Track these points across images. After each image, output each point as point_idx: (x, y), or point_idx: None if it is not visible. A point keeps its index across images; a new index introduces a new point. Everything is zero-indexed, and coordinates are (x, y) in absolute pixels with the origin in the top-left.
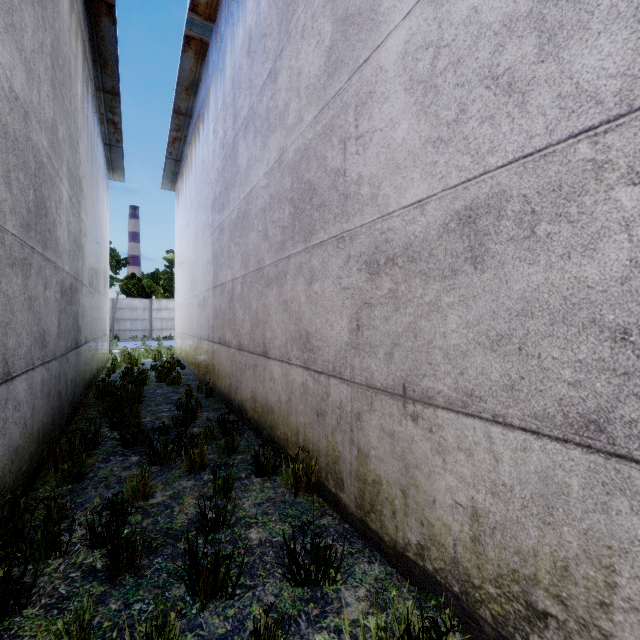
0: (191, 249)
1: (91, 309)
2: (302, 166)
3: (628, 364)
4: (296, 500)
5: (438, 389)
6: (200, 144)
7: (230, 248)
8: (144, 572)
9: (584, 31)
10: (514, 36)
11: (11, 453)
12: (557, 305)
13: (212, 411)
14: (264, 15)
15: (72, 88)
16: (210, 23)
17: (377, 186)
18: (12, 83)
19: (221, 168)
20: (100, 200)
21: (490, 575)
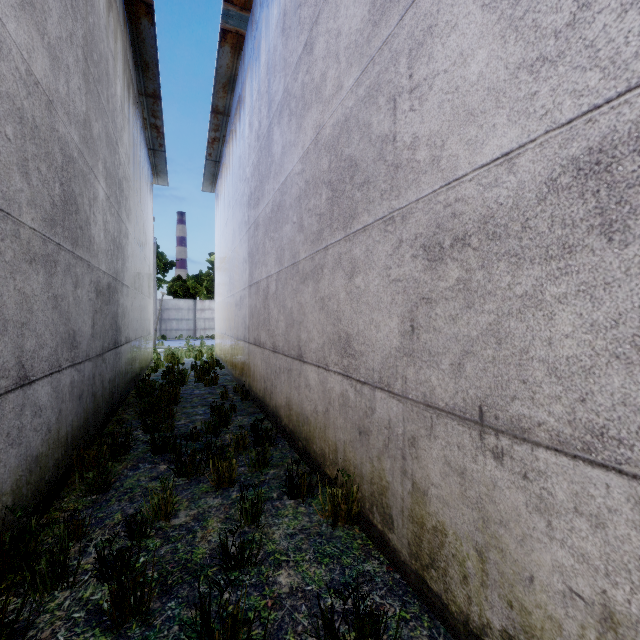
0: (229, 249)
1: (133, 309)
2: (341, 141)
3: None
4: (334, 533)
5: (538, 419)
6: (237, 141)
7: (265, 244)
8: (152, 622)
9: None
10: None
11: (29, 463)
12: None
13: (246, 415)
14: None
15: (110, 87)
16: (245, 13)
17: (439, 146)
18: (31, 66)
19: (256, 161)
20: (144, 203)
21: None
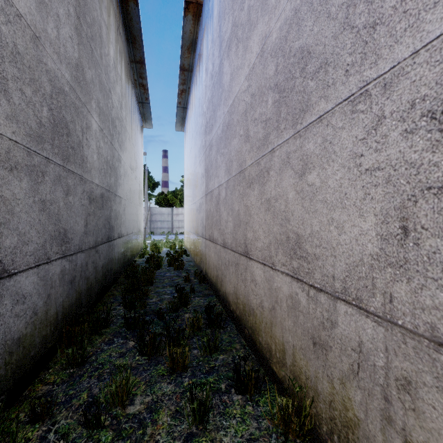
0: (192, 169)
1: (125, 213)
2: (290, 37)
3: None
4: None
5: None
6: (197, 87)
7: (217, 160)
8: None
9: None
10: None
11: (9, 345)
12: None
13: (202, 297)
14: None
15: (103, 48)
16: None
17: None
18: None
19: (210, 96)
20: (134, 139)
21: None
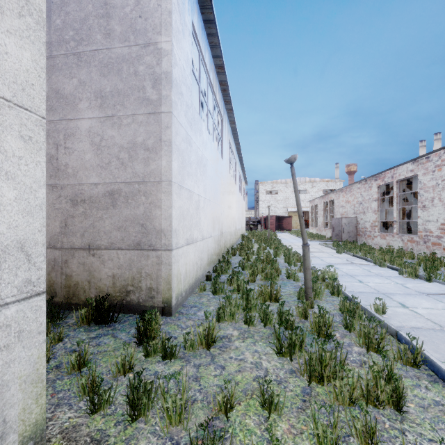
0: None
1: None
2: None
3: (144, 231)
4: None
5: (102, 244)
6: None
7: None
8: None
9: (137, 161)
10: (123, 151)
11: None
12: (132, 219)
13: None
14: None
15: None
16: None
17: (77, 171)
18: None
19: None
20: None
21: (118, 290)
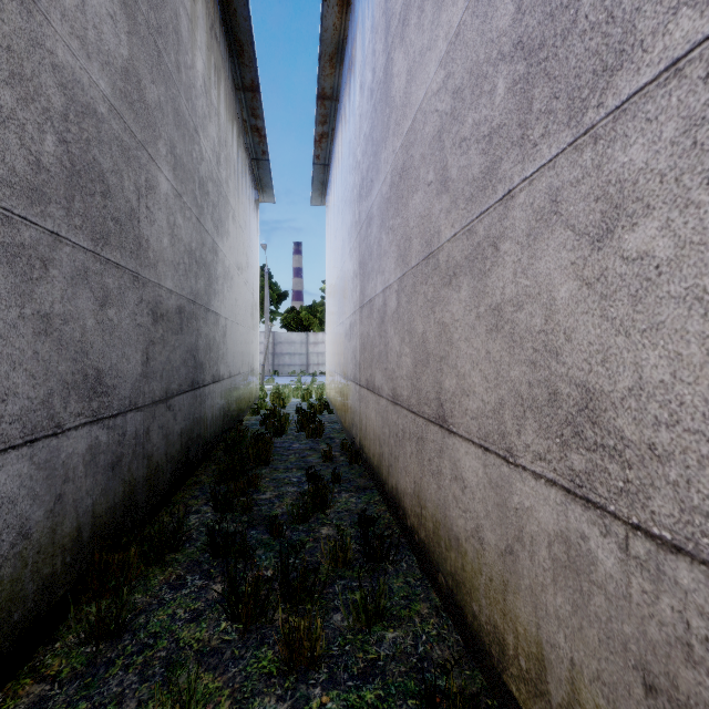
0: (338, 265)
1: (226, 341)
2: None
3: None
4: None
5: None
6: (346, 123)
7: (380, 241)
8: None
9: None
10: None
11: None
12: None
13: (354, 492)
14: None
15: (183, 53)
16: None
17: None
18: None
19: (369, 129)
20: (244, 219)
21: None
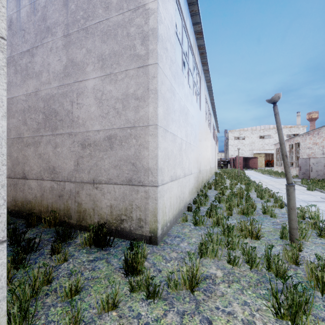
0: None
1: None
2: (50, 101)
3: (134, 169)
4: (50, 229)
5: (103, 179)
6: None
7: None
8: None
9: (129, 109)
10: (118, 102)
11: None
12: (125, 159)
13: None
14: (24, 20)
15: None
16: None
17: (85, 121)
18: None
19: None
20: None
21: (114, 218)
